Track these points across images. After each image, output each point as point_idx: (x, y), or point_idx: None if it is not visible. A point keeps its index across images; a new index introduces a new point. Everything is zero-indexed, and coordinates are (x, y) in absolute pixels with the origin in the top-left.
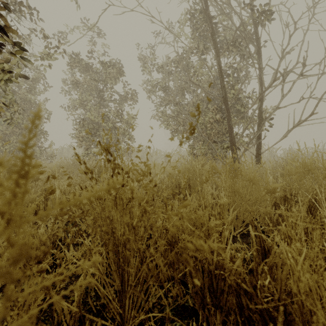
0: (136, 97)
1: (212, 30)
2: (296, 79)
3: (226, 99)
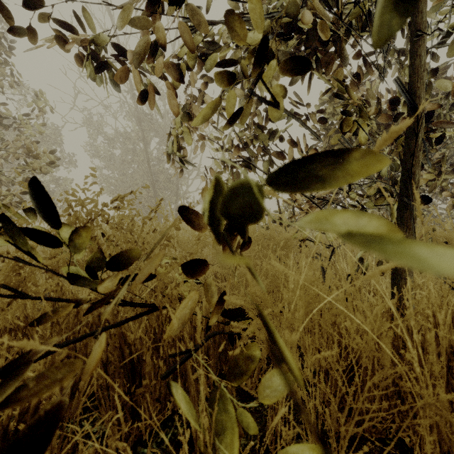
0: (73, 162)
1: (143, 137)
2: (193, 178)
3: (154, 183)
